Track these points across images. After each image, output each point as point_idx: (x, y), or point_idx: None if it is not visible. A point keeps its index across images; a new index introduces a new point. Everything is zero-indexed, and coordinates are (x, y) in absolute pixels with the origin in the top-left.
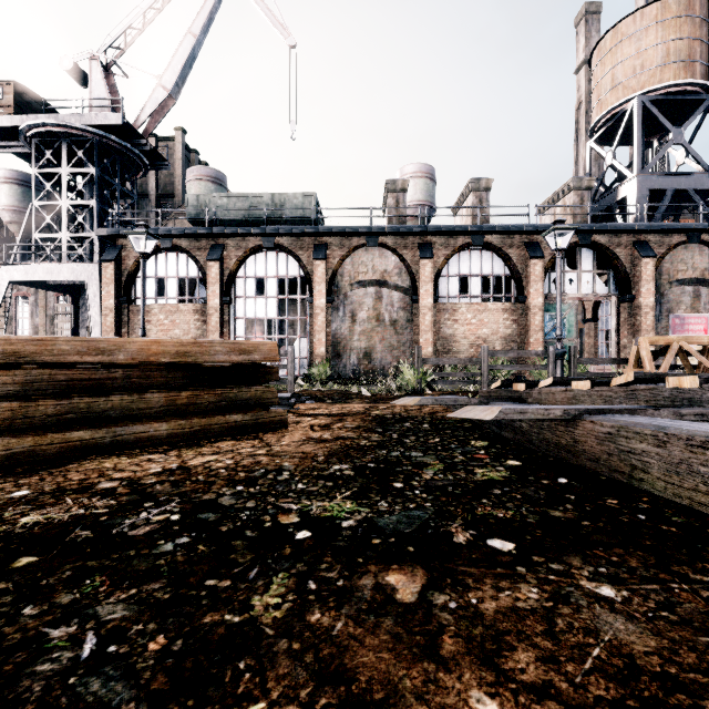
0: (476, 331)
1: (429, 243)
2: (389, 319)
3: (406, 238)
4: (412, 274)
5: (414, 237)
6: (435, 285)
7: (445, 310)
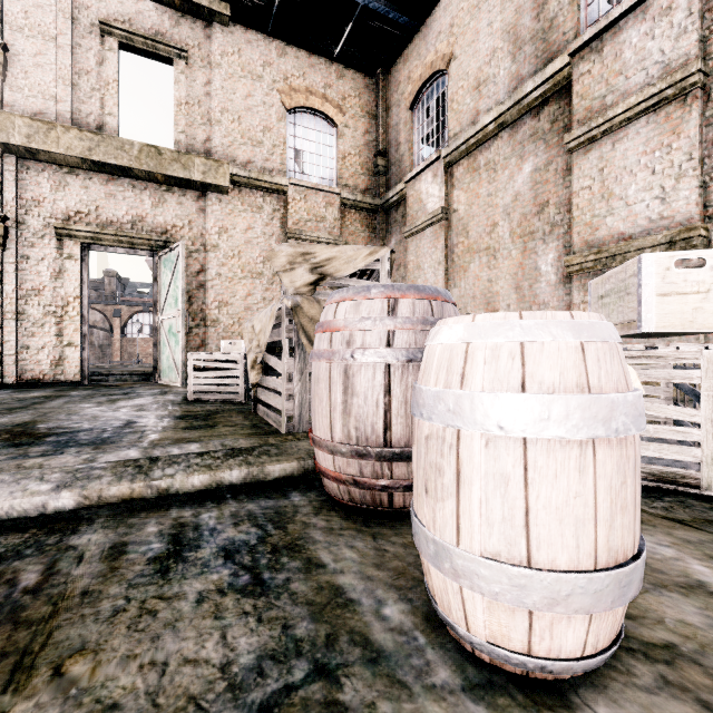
0: (147, 350)
1: (120, 309)
2: (98, 344)
3: (107, 306)
4: (111, 323)
5: (112, 306)
6: (124, 329)
7: (130, 341)
